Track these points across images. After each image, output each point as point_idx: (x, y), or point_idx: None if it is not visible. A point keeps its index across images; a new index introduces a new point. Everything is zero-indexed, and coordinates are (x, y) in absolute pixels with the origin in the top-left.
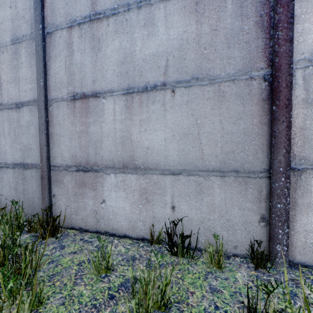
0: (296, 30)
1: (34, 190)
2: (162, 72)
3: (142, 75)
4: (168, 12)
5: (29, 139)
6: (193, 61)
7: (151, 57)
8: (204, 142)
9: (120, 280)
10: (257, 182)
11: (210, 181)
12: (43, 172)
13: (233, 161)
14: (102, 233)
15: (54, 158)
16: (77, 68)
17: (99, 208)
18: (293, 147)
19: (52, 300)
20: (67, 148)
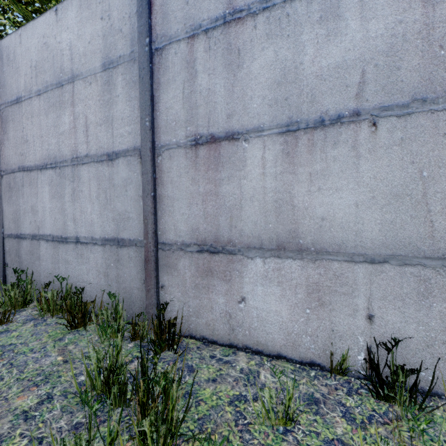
0: None
1: (133, 278)
2: (352, 93)
3: (315, 100)
4: None
5: (126, 204)
6: (417, 71)
7: (332, 70)
8: (436, 209)
9: (314, 442)
10: None
11: None
12: (148, 252)
13: None
14: (239, 347)
15: (163, 232)
16: (202, 97)
17: (235, 309)
18: None
19: None
20: (184, 217)
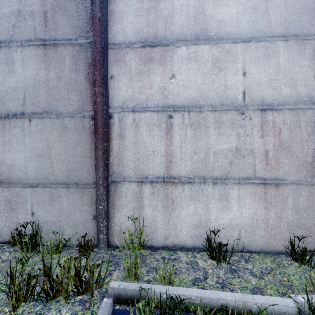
0: (114, 85)
1: None
2: (20, 103)
3: (4, 103)
4: (24, 56)
5: None
6: (44, 99)
7: (11, 90)
8: (54, 161)
9: None
10: (90, 191)
11: (59, 191)
12: None
13: (74, 176)
14: None
15: None
16: None
17: None
18: (113, 166)
19: None
20: None
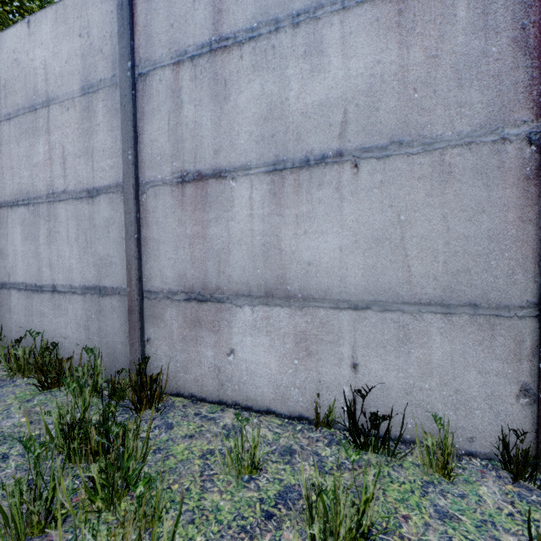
0: None
1: (117, 331)
2: (335, 133)
3: (300, 139)
4: (347, 30)
5: (108, 248)
6: (394, 113)
7: (316, 108)
8: (413, 254)
9: (275, 487)
10: (513, 325)
11: (424, 322)
12: (132, 301)
13: (467, 287)
14: (229, 404)
15: (148, 279)
16: (188, 130)
17: (224, 362)
18: None
19: (173, 513)
20: (170, 262)
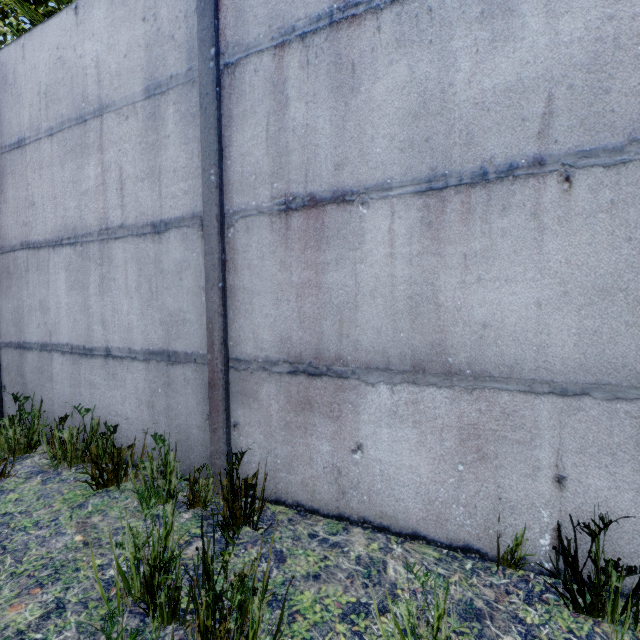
0: None
1: (192, 411)
2: (532, 130)
3: (472, 142)
4: None
5: (180, 300)
6: (637, 95)
7: (500, 95)
8: None
9: None
10: None
11: None
12: (214, 373)
13: None
14: (353, 520)
15: (236, 343)
16: (296, 138)
17: (347, 462)
18: None
19: None
20: (268, 321)
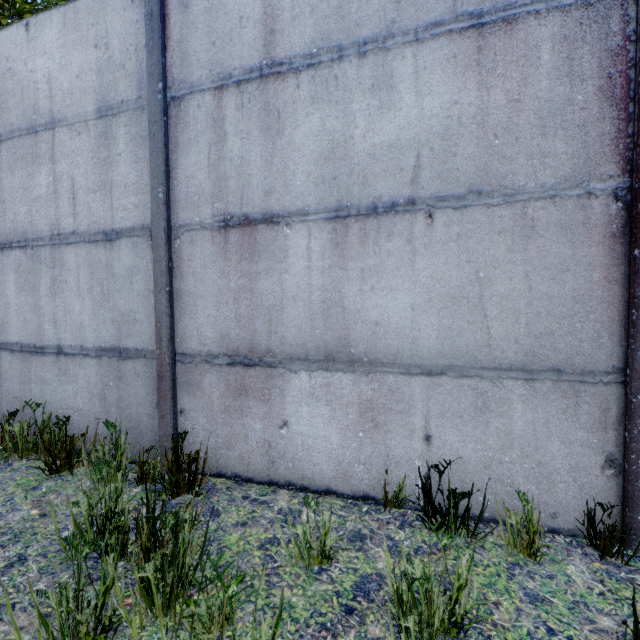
0: None
1: (142, 401)
2: (407, 178)
3: (367, 183)
4: (421, 65)
5: (131, 302)
6: (472, 160)
7: (385, 150)
8: (493, 314)
9: (351, 578)
10: (598, 391)
11: (504, 389)
12: (163, 366)
13: (551, 351)
14: (281, 484)
15: (182, 340)
16: (233, 167)
17: (276, 436)
18: None
19: (241, 614)
20: (210, 320)
